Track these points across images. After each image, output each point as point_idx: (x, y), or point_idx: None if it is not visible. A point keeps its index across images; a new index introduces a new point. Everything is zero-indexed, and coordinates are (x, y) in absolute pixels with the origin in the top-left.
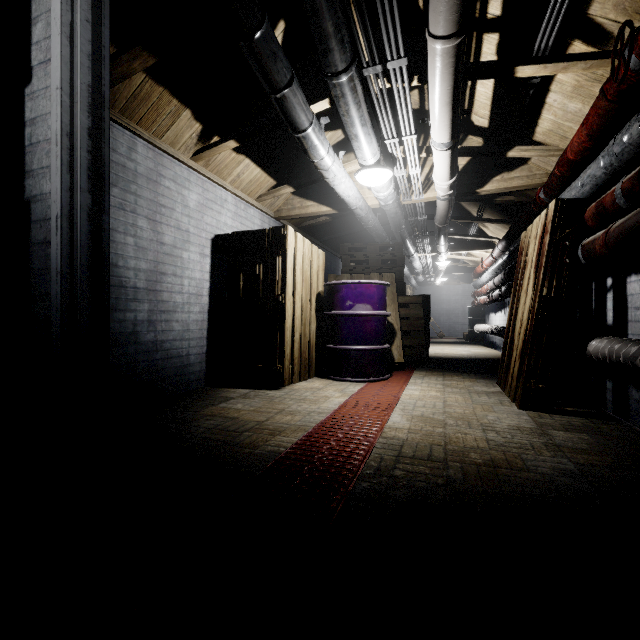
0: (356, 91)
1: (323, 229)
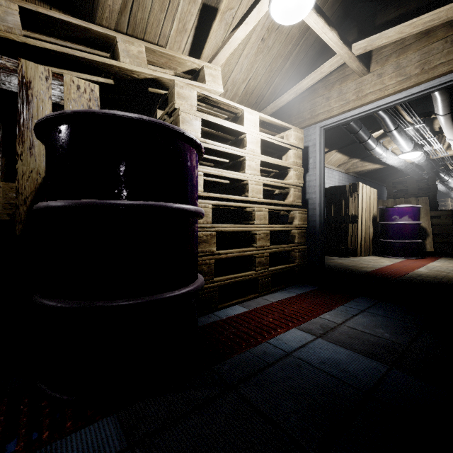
0: (399, 132)
1: (373, 172)
